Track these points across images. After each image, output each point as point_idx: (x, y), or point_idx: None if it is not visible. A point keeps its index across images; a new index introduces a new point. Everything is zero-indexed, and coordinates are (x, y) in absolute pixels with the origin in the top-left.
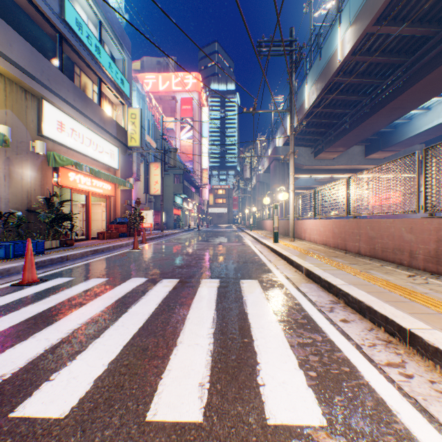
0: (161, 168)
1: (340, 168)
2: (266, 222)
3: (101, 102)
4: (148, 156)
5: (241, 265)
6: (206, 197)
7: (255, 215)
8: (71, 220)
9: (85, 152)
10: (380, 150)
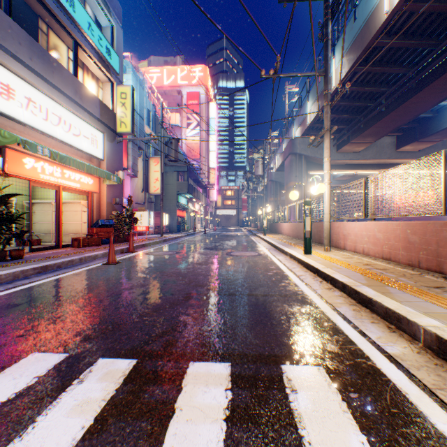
0: (161, 162)
1: (366, 162)
2: (283, 225)
3: (76, 71)
4: (147, 150)
5: (269, 304)
6: (214, 198)
7: (268, 216)
8: (14, 222)
9: (50, 133)
10: (417, 140)
